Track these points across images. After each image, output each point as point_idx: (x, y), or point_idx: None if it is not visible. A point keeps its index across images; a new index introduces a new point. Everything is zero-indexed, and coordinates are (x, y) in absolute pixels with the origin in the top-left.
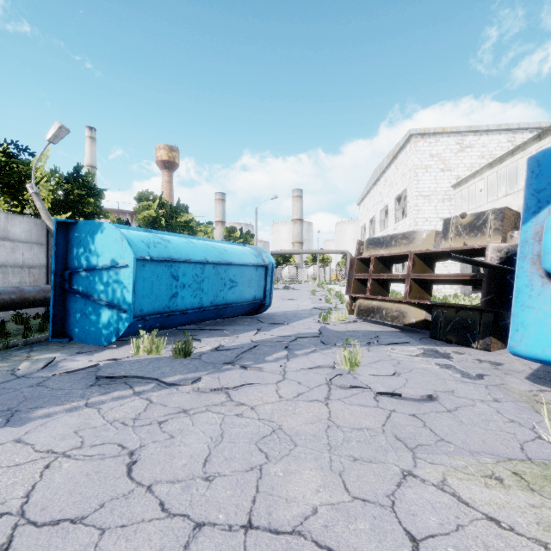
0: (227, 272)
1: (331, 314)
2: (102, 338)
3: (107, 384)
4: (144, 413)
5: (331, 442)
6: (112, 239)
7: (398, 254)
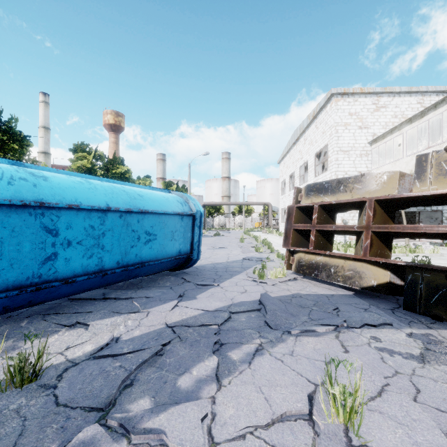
0: (142, 222)
1: (265, 268)
2: None
3: None
4: None
5: None
6: None
7: (351, 201)
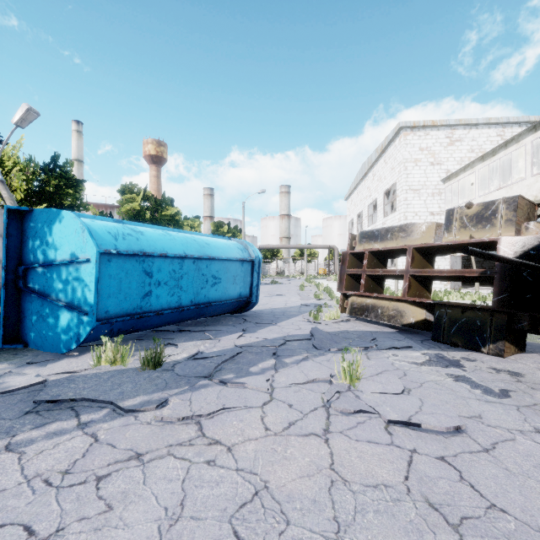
0: (209, 267)
1: (321, 312)
2: (60, 345)
3: (47, 410)
4: (81, 461)
5: (338, 514)
6: (71, 230)
7: (395, 248)
